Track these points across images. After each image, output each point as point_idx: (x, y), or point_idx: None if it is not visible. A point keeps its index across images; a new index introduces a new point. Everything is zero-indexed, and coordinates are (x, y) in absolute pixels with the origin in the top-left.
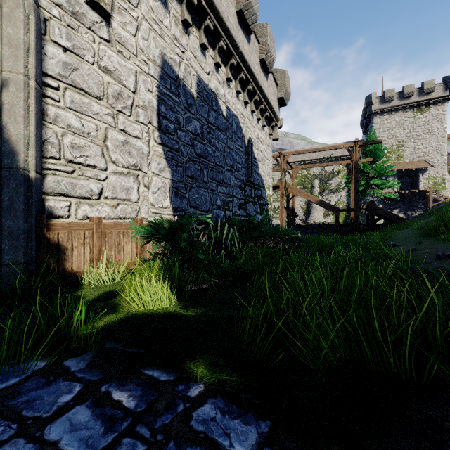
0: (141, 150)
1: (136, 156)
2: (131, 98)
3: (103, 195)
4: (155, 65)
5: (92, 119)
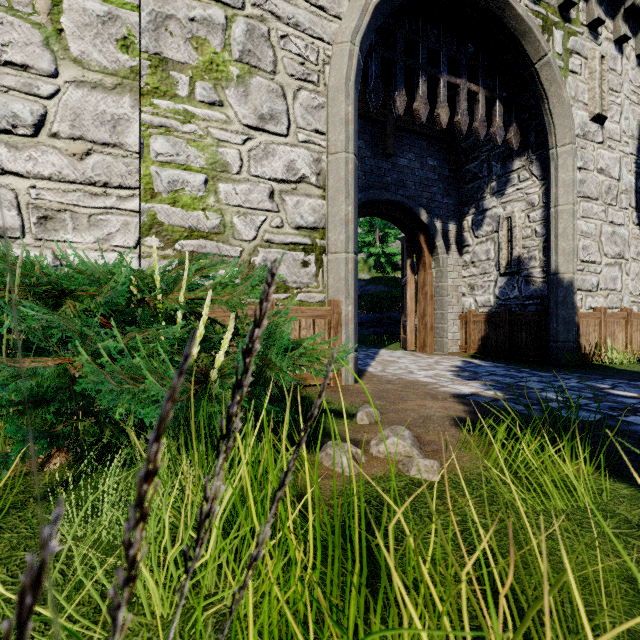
0: (623, 236)
1: (619, 244)
2: (615, 187)
3: (598, 287)
4: (633, 140)
5: (592, 220)
